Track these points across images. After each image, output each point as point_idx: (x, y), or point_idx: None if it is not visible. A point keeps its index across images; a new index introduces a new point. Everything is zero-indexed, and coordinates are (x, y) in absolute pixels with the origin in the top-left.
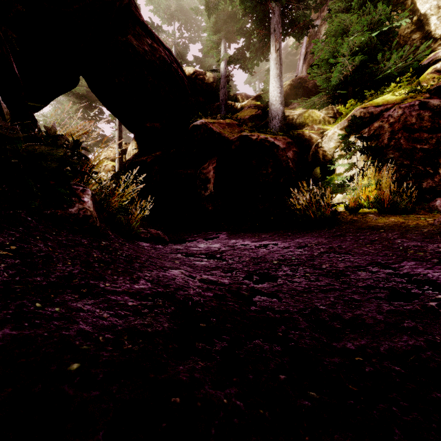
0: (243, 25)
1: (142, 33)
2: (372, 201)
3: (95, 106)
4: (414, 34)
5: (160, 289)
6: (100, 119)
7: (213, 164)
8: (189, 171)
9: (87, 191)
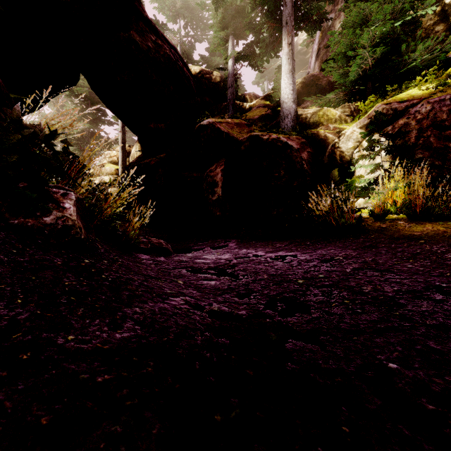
0: (252, 19)
1: (146, 29)
2: (400, 206)
3: (98, 107)
4: (437, 26)
5: (153, 338)
6: (104, 121)
7: (221, 166)
8: (195, 174)
9: (70, 195)
